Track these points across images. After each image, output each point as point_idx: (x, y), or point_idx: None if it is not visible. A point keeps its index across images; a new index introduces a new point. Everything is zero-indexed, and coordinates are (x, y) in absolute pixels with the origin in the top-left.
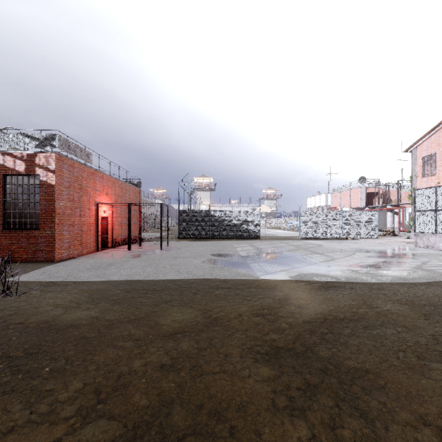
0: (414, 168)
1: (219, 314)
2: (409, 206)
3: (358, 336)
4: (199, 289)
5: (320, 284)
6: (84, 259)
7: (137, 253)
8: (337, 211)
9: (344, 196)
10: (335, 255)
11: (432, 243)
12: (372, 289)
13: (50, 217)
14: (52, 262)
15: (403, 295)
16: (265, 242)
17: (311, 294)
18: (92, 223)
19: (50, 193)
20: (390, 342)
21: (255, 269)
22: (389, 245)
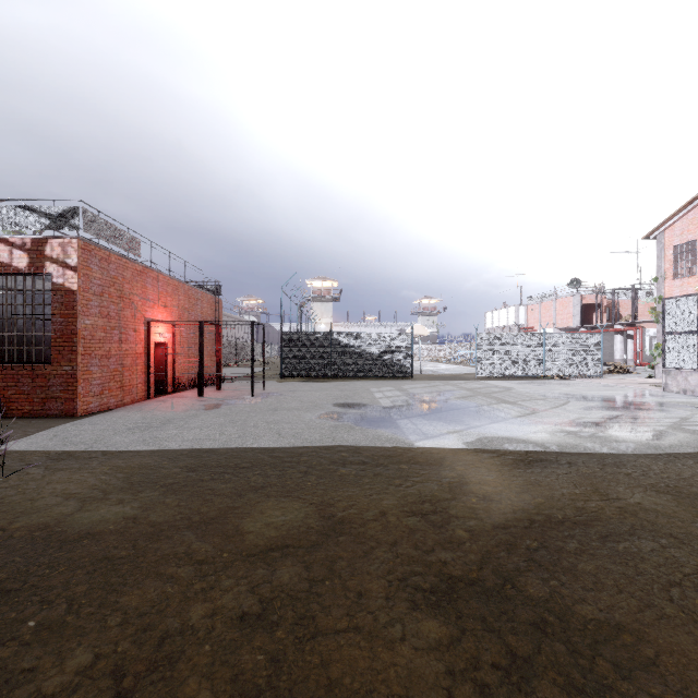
0: (659, 264)
1: (348, 512)
2: (650, 326)
3: (593, 555)
4: (314, 466)
5: (516, 456)
6: (126, 412)
7: (212, 402)
8: (536, 334)
9: (546, 310)
10: (536, 406)
11: (693, 385)
12: (605, 464)
13: (69, 343)
14: (73, 417)
15: (660, 477)
16: (421, 383)
17: (503, 474)
18: (141, 353)
19: (69, 304)
20: (651, 566)
21: (407, 430)
22: (621, 389)
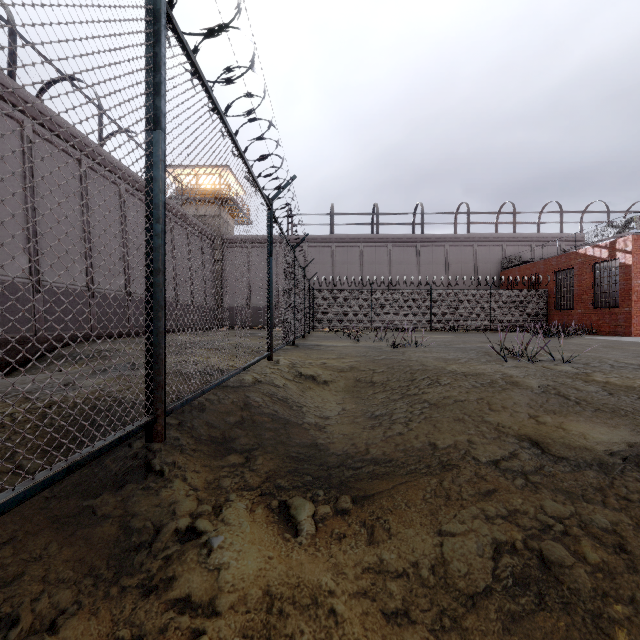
0: None
1: None
2: None
3: None
4: None
5: None
6: None
7: None
8: None
9: None
10: None
11: None
12: None
13: (627, 295)
14: (628, 336)
15: None
16: None
17: None
18: None
19: (627, 273)
20: None
21: None
22: None
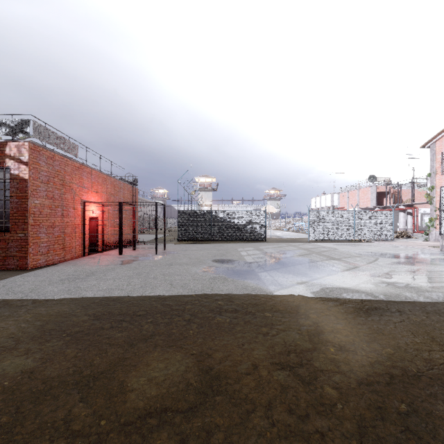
0: (432, 164)
1: (223, 365)
2: (421, 207)
3: None
4: (196, 314)
5: (354, 304)
6: (64, 266)
7: (127, 259)
8: (349, 211)
9: (352, 196)
10: (356, 262)
11: None
12: (428, 312)
13: (22, 217)
14: (25, 270)
15: None
16: (272, 244)
17: (350, 322)
18: (78, 224)
19: (22, 189)
20: None
21: (267, 281)
22: (410, 249)
